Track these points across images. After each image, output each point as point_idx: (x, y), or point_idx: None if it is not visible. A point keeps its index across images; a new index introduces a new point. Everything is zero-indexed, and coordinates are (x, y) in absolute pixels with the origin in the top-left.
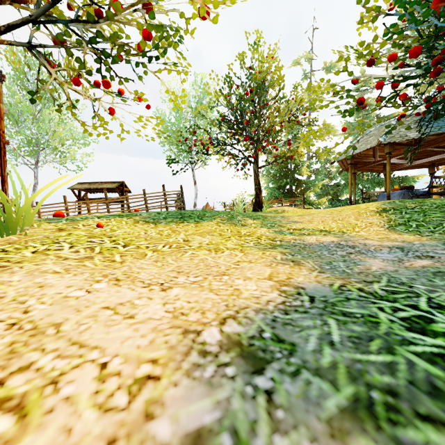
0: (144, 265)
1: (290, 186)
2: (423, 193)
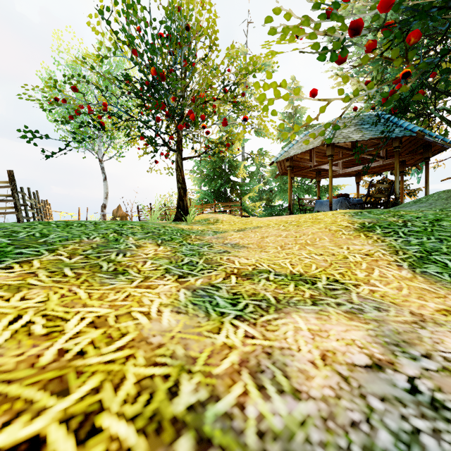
0: None
1: (224, 189)
2: (361, 202)
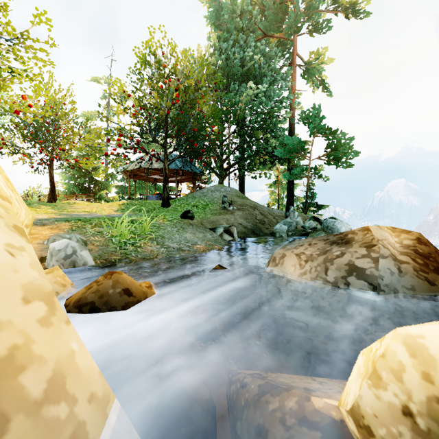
0: None
1: (88, 184)
2: None
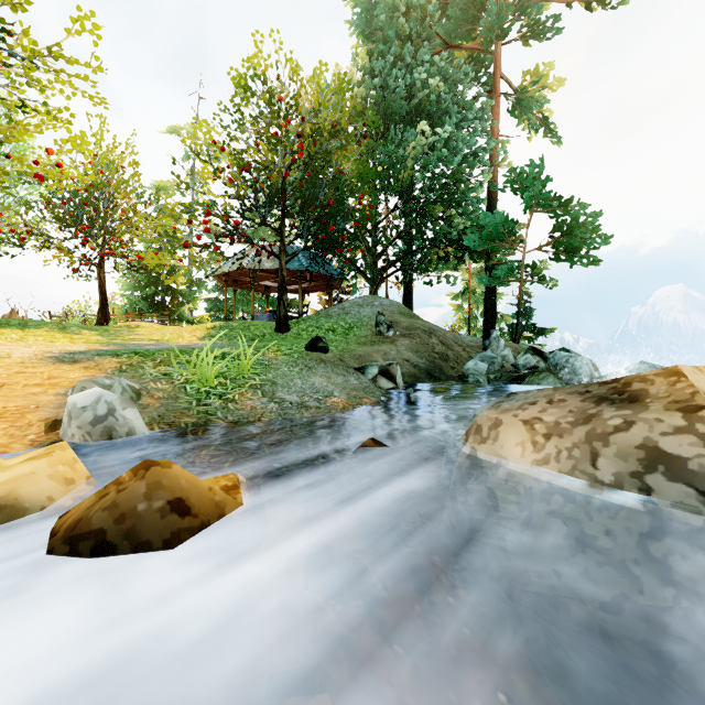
0: (5, 343)
1: (162, 297)
2: None
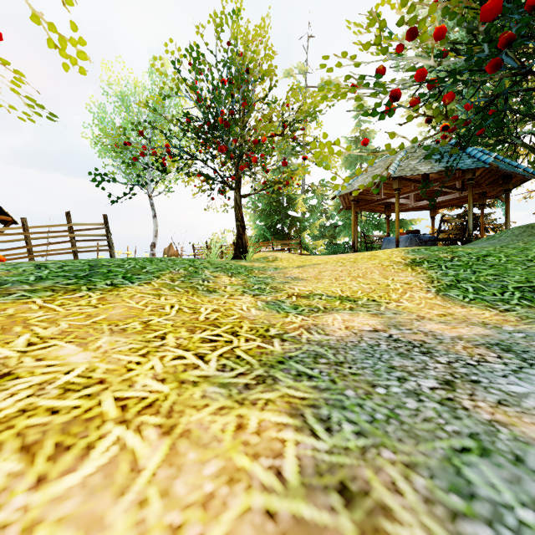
0: None
1: (282, 225)
2: (432, 239)
